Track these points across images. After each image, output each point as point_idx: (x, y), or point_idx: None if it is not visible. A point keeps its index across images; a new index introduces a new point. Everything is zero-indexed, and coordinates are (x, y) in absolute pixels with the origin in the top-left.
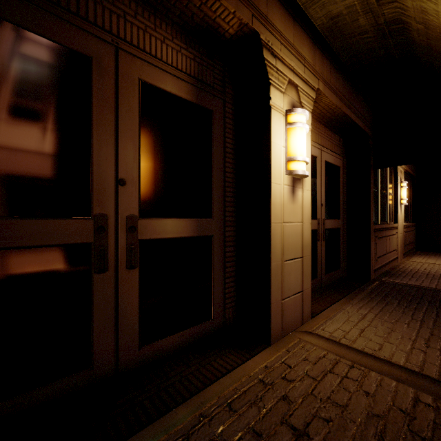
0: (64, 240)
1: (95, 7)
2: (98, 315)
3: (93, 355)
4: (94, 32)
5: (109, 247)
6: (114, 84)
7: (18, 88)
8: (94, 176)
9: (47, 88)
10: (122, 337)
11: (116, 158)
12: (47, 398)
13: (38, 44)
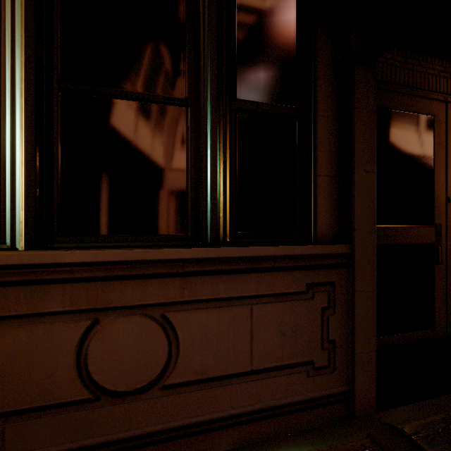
0: (422, 240)
1: (435, 80)
2: (436, 294)
3: (434, 321)
4: (435, 97)
5: (442, 247)
6: (444, 129)
7: (405, 148)
8: (435, 197)
9: (415, 144)
10: (448, 314)
11: (446, 183)
12: (415, 340)
13: (412, 118)
